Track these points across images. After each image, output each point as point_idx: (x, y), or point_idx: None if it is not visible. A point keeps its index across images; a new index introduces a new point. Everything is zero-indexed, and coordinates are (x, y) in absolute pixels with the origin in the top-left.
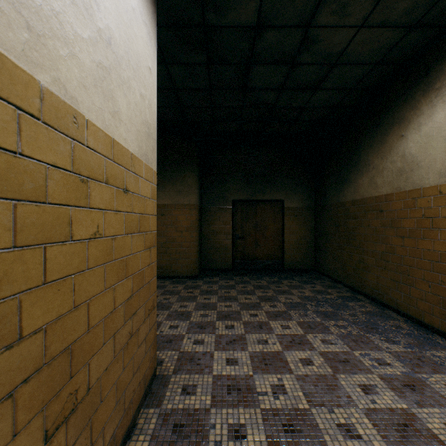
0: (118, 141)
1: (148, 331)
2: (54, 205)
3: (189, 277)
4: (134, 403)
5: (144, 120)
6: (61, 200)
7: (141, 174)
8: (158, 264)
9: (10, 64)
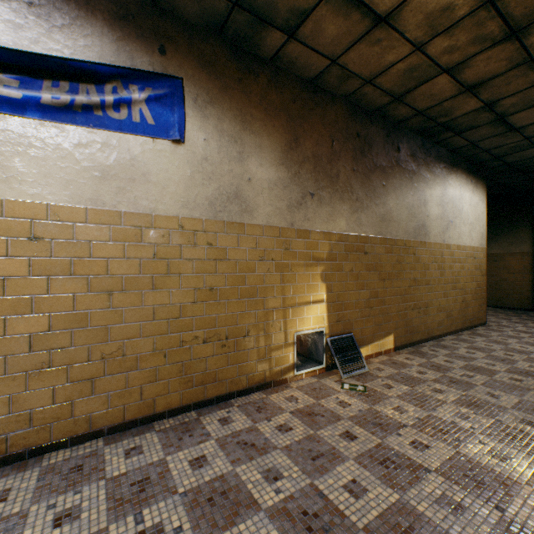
0: (472, 245)
1: (481, 304)
2: (462, 264)
3: (521, 309)
4: (476, 320)
5: (480, 233)
6: (463, 263)
7: (478, 251)
8: (490, 297)
9: (459, 245)
